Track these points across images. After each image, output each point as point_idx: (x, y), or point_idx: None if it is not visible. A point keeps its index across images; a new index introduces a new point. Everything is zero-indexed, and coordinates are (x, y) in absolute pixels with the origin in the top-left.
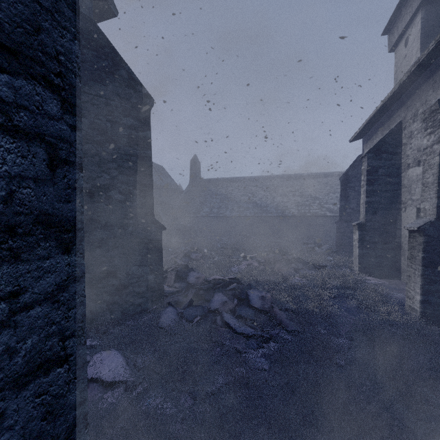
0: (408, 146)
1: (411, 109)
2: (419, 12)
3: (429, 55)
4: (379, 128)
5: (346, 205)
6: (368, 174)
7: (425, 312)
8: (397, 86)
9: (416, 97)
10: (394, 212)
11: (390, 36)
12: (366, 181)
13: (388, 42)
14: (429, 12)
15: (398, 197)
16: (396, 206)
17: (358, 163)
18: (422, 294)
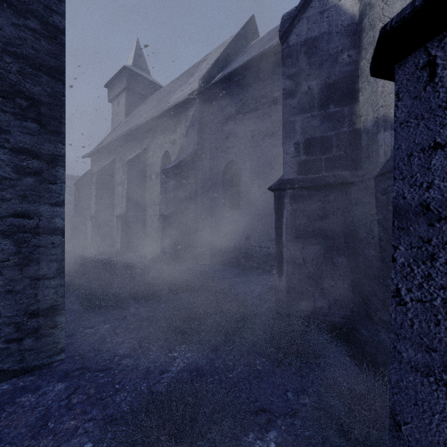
0: (118, 174)
1: (119, 155)
2: (124, 92)
3: (125, 135)
4: (103, 156)
5: (79, 205)
6: (97, 185)
7: (122, 251)
8: (113, 140)
9: (121, 150)
10: (111, 210)
11: (109, 92)
12: (96, 190)
13: (108, 94)
14: (129, 96)
15: (113, 201)
16: (112, 207)
17: (89, 175)
18: (121, 244)
